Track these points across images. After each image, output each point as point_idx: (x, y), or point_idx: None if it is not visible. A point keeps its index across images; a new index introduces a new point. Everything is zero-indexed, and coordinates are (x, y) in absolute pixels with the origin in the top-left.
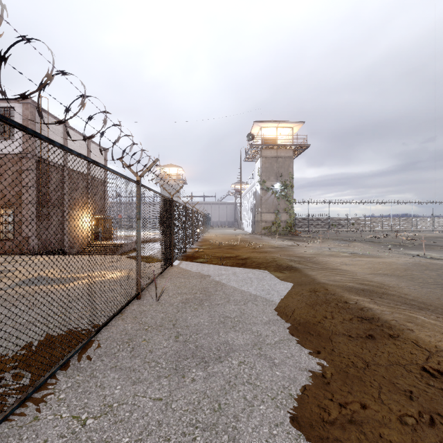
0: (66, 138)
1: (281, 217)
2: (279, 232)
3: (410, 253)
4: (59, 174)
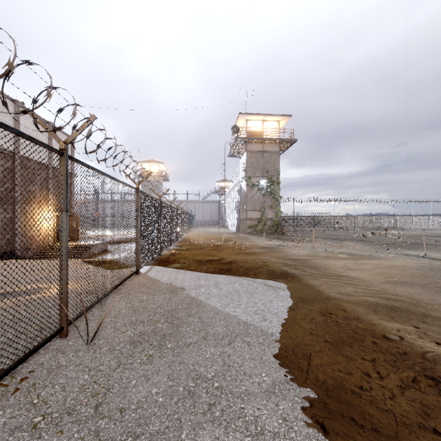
0: (18, 120)
1: (267, 214)
2: (265, 230)
3: (409, 253)
4: (7, 162)
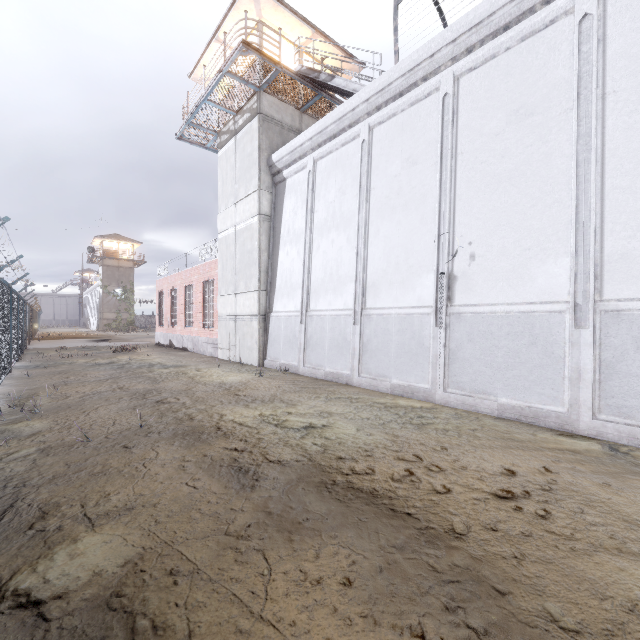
0: None
1: (122, 315)
2: (121, 328)
3: None
4: None
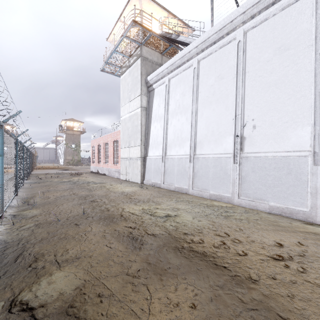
0: None
1: (75, 158)
2: (74, 164)
3: None
4: None
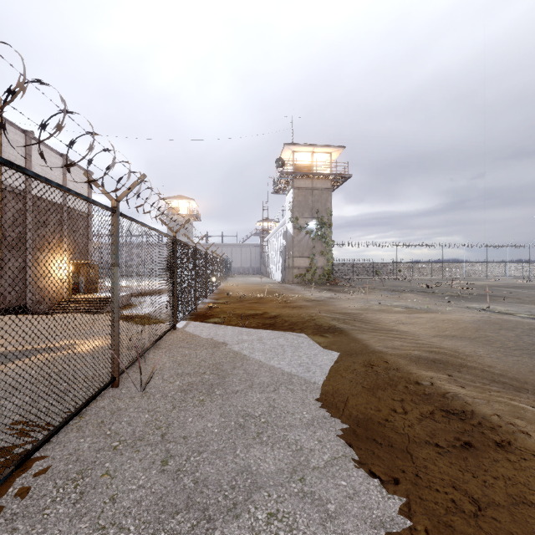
0: (30, 154)
1: (317, 262)
2: (315, 280)
3: (472, 306)
4: (18, 203)
